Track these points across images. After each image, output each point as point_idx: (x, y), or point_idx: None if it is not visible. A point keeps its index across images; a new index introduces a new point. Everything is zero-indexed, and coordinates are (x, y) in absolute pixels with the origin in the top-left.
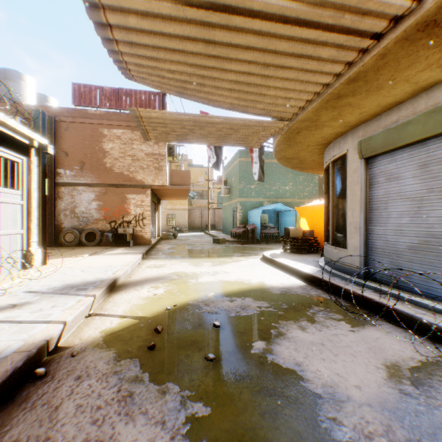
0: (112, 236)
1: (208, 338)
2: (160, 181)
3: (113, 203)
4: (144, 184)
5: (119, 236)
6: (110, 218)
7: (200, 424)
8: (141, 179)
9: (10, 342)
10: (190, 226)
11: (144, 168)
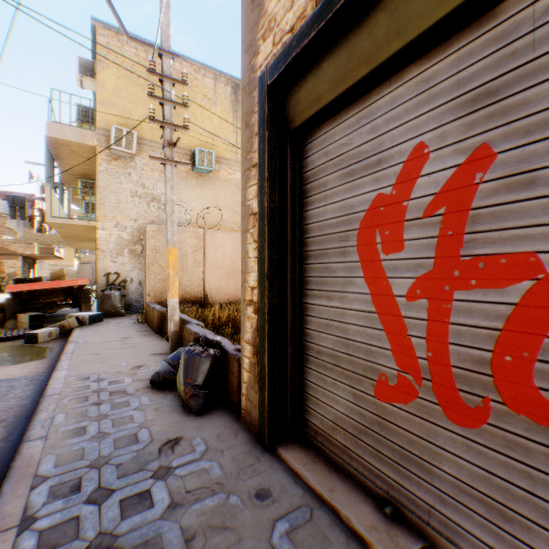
0: None
1: None
2: (31, 251)
3: None
4: (18, 253)
5: None
6: None
7: None
8: (15, 250)
9: None
10: None
11: (18, 242)
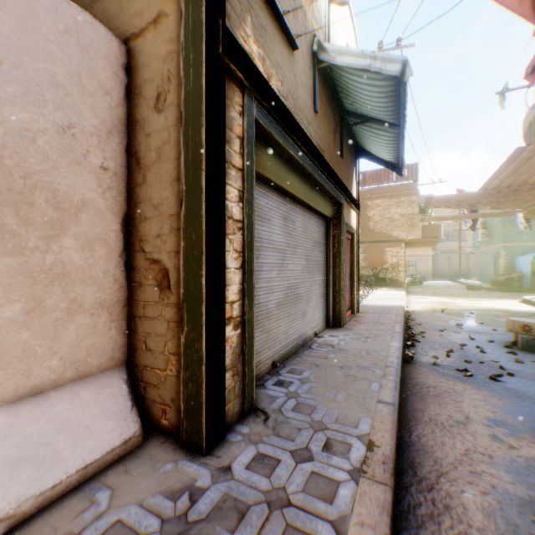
0: (375, 279)
1: (466, 315)
2: (413, 236)
3: (374, 255)
4: (399, 239)
5: (381, 279)
6: (372, 266)
7: (465, 320)
8: (396, 236)
9: (393, 305)
10: (432, 274)
11: (399, 226)
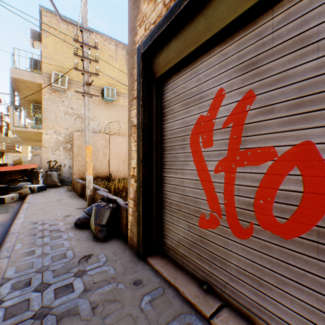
0: None
1: None
2: (1, 148)
3: None
4: None
5: None
6: None
7: None
8: None
9: None
10: None
11: None
